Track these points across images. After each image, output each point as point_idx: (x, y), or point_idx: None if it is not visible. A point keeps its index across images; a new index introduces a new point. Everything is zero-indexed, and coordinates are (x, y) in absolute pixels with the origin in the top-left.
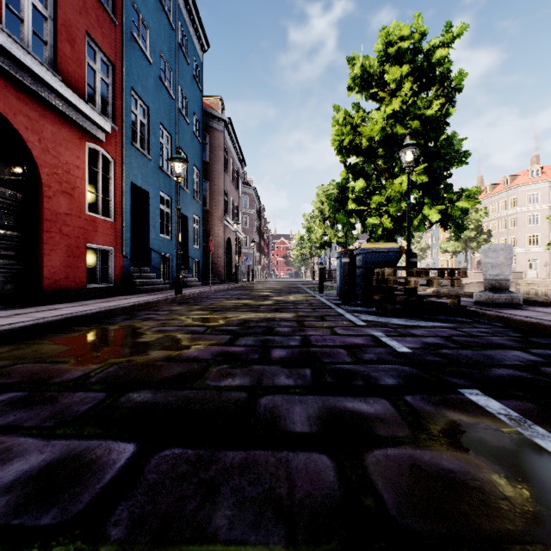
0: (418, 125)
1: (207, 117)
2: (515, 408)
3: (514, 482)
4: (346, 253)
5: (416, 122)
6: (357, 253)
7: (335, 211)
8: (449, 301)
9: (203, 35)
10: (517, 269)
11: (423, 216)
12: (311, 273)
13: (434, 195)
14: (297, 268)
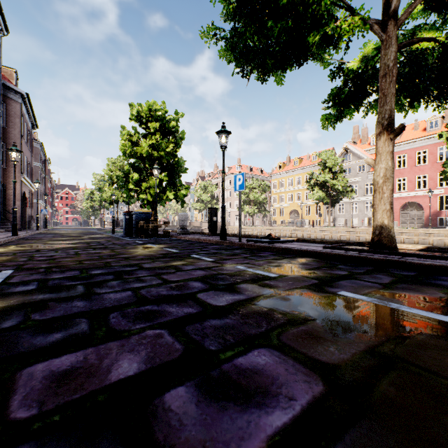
0: (163, 154)
1: (4, 88)
2: (153, 244)
3: (145, 247)
4: (128, 214)
5: (162, 153)
6: (133, 213)
7: (122, 187)
8: (164, 232)
9: (4, 24)
10: (231, 220)
11: (167, 195)
12: (100, 222)
13: (173, 185)
14: (86, 217)
